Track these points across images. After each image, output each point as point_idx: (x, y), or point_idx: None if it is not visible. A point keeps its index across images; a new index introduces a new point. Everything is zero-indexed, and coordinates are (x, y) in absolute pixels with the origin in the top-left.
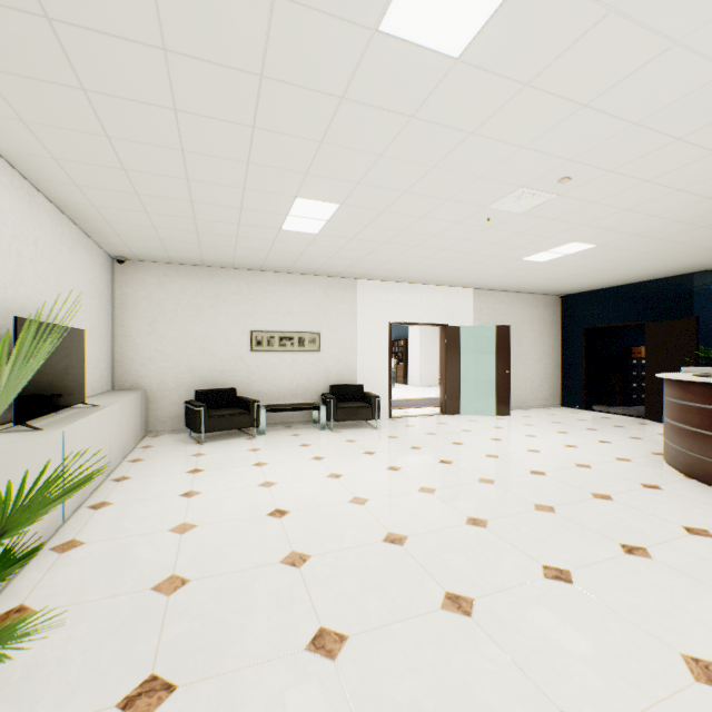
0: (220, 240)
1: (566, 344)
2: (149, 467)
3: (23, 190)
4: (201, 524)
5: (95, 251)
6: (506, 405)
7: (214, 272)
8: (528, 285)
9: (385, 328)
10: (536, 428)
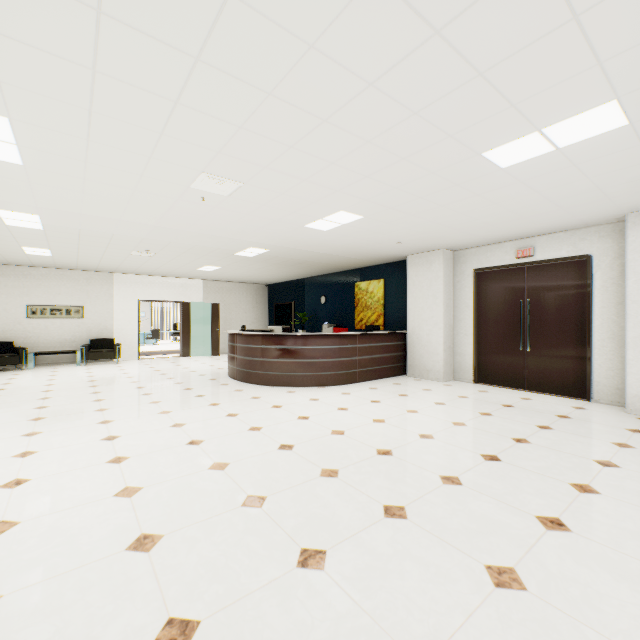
0: None
1: (270, 313)
2: None
3: None
4: None
5: None
6: (218, 349)
7: None
8: (234, 279)
9: (136, 304)
10: (217, 360)
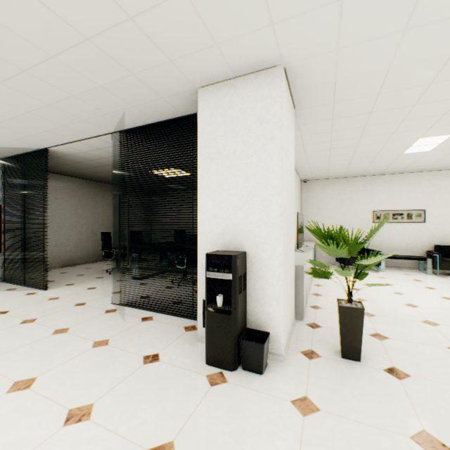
0: (360, 165)
1: None
2: None
3: None
4: (369, 300)
5: (298, 180)
6: None
7: (349, 180)
8: None
9: None
10: None
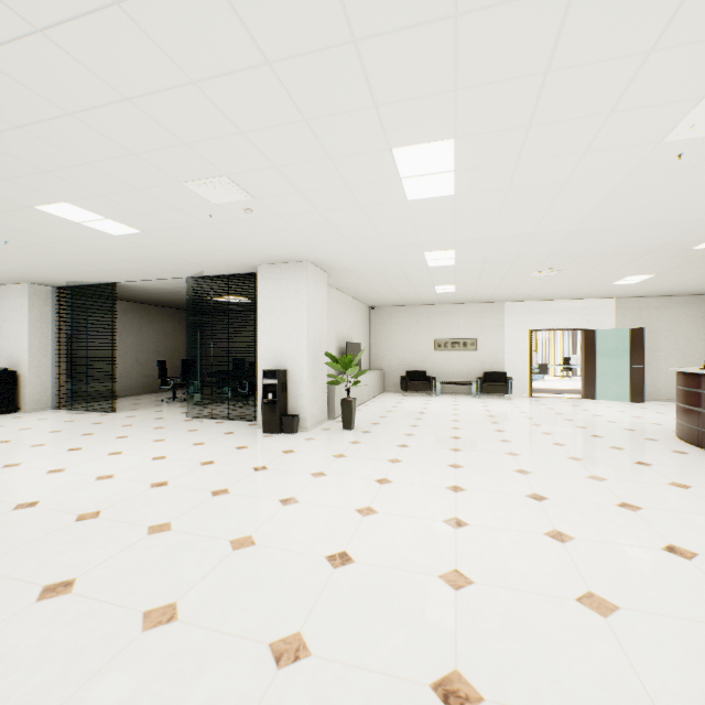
0: (412, 298)
1: None
2: (382, 400)
3: (345, 298)
4: (395, 411)
5: (363, 308)
6: (639, 394)
7: (415, 308)
8: (668, 292)
9: (526, 334)
10: (641, 410)
